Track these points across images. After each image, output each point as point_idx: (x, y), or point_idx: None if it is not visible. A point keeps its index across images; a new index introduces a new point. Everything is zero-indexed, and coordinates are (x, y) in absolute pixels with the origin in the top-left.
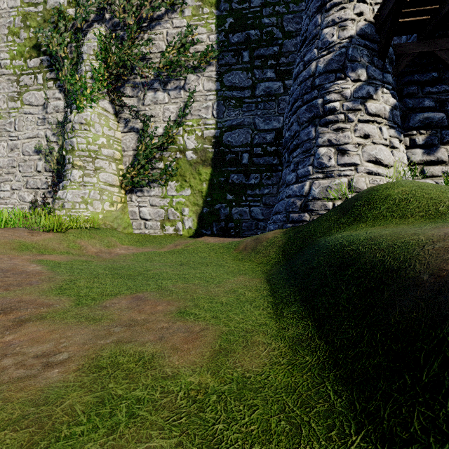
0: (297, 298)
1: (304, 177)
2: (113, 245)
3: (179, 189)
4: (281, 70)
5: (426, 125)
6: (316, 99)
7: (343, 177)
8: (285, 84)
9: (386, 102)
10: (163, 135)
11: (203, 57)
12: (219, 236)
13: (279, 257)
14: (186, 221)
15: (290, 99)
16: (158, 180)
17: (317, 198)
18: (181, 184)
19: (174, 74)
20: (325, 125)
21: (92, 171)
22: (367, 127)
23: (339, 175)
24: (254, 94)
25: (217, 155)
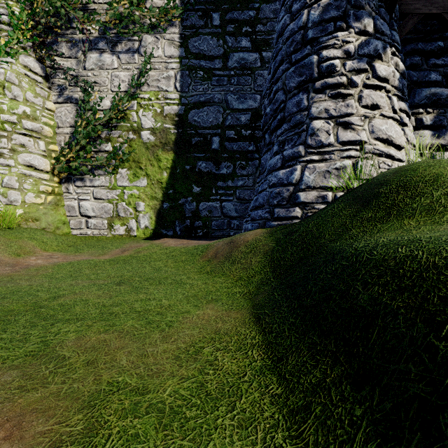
0: (358, 414)
1: (293, 160)
2: (27, 253)
3: (133, 179)
4: (258, 39)
5: (434, 102)
6: (309, 57)
7: (346, 159)
8: (262, 56)
9: (395, 67)
10: (111, 108)
11: (162, 14)
12: (183, 238)
13: (267, 270)
14: (141, 218)
15: (273, 63)
16: (104, 166)
17: (312, 186)
18: (135, 172)
19: (125, 30)
20: (320, 92)
21: (8, 150)
22: (375, 94)
23: (340, 156)
24: (226, 65)
25: (180, 137)
